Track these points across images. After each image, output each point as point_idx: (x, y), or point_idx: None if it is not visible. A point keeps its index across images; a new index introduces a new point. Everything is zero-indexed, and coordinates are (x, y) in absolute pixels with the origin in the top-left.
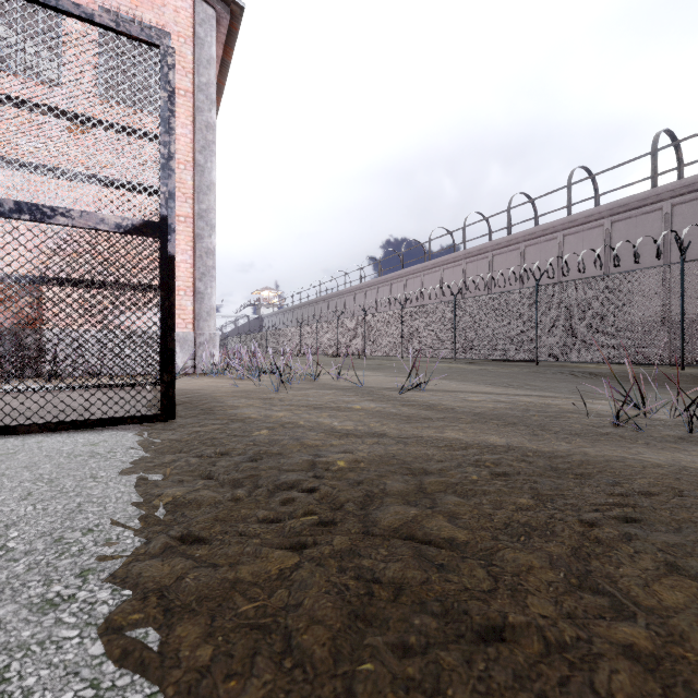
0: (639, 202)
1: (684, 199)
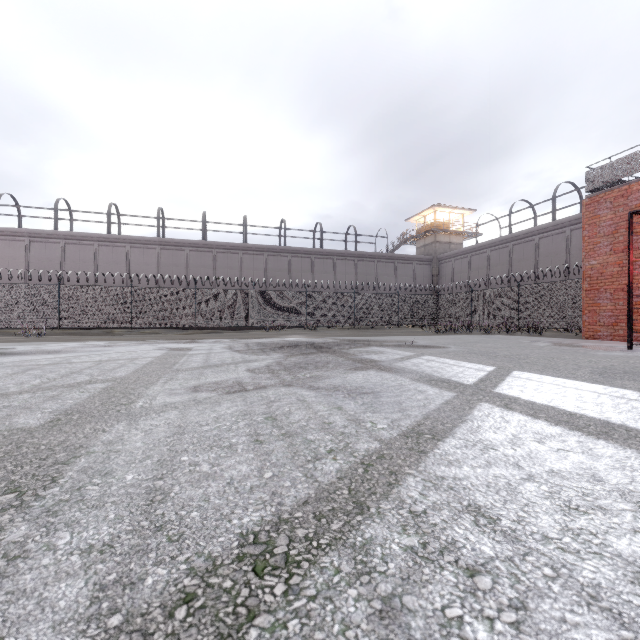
0: (48, 235)
1: (71, 242)
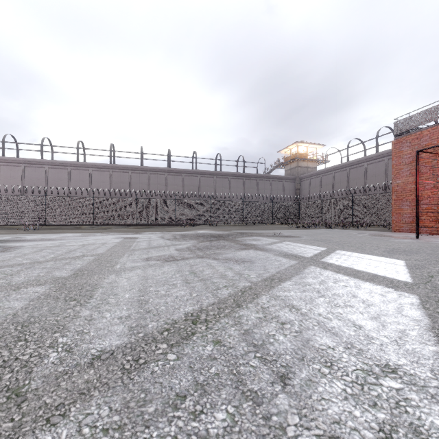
0: (37, 162)
1: (52, 167)
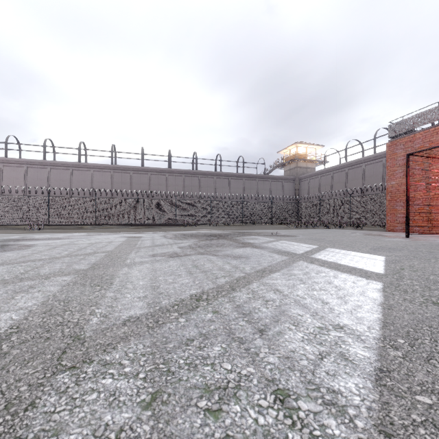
0: (39, 163)
1: (55, 167)
